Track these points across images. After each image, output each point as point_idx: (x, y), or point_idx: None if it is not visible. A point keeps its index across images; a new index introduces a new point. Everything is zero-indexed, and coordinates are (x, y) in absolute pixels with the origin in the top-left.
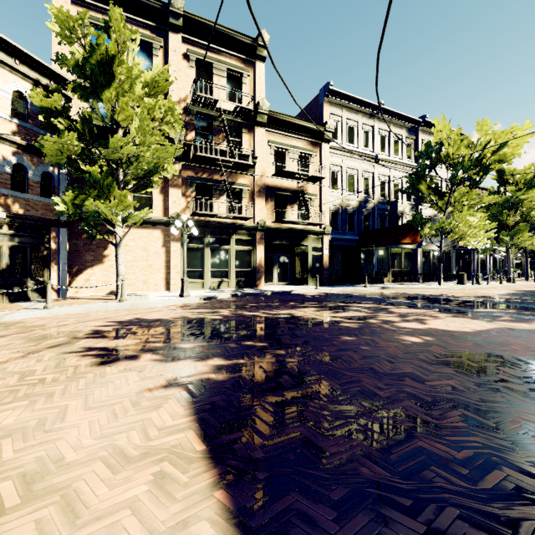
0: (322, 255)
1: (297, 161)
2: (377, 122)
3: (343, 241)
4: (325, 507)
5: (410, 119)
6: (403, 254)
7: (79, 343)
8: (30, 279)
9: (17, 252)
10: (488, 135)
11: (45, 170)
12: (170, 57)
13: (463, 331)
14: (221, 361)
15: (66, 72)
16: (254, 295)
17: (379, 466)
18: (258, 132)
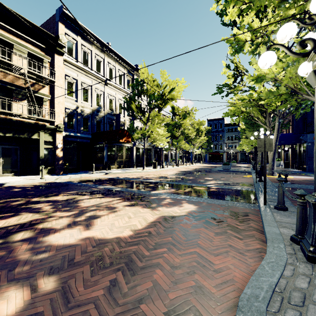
0: (55, 148)
1: (19, 56)
2: (107, 57)
3: (78, 138)
4: None
5: (128, 63)
6: (125, 150)
7: None
8: None
9: None
10: (166, 81)
11: None
12: None
13: (120, 237)
14: None
15: None
16: None
17: None
18: None
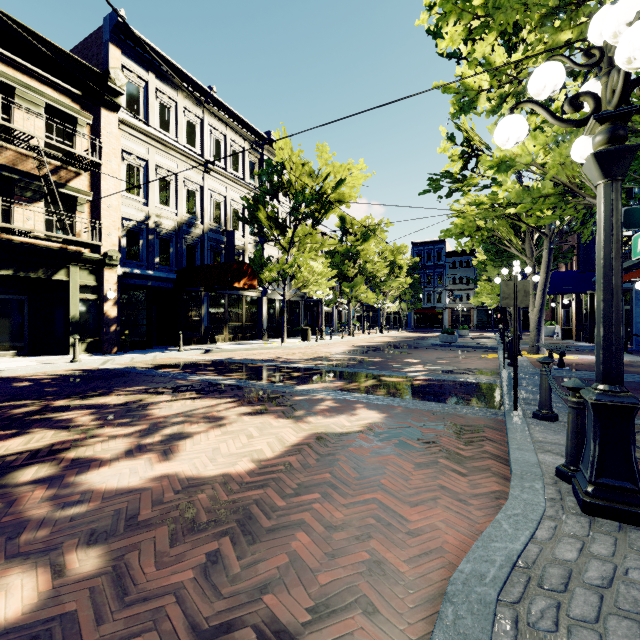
0: (102, 300)
1: (27, 112)
2: (208, 115)
3: (150, 279)
4: None
5: (252, 129)
6: (245, 303)
7: None
8: None
9: None
10: (328, 165)
11: None
12: None
13: (231, 474)
14: None
15: None
16: None
17: None
18: None
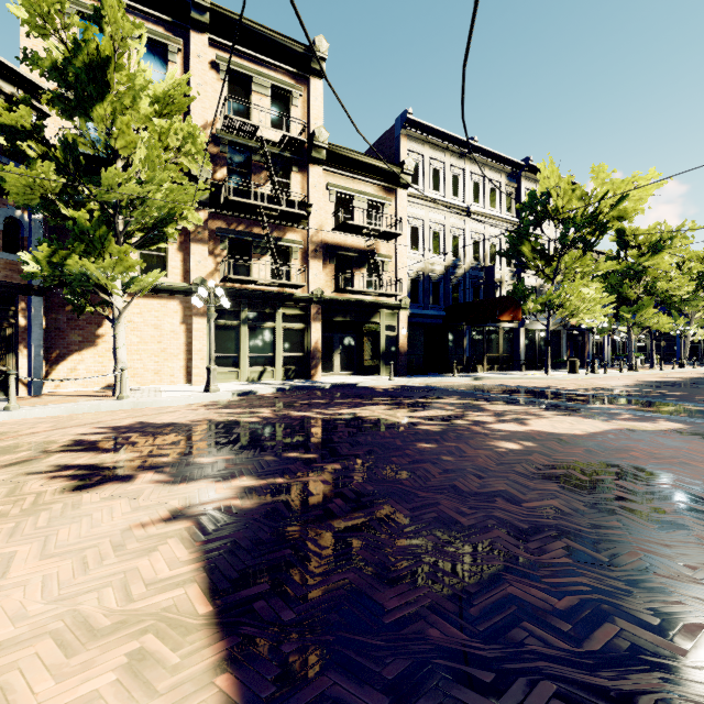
0: (398, 336)
1: (365, 212)
2: (469, 164)
3: (426, 317)
4: (374, 692)
5: (510, 161)
6: (501, 335)
7: (50, 459)
8: None
9: None
10: (605, 184)
11: (10, 215)
12: (193, 65)
13: (573, 434)
14: (252, 481)
15: (41, 78)
16: (307, 389)
17: (453, 624)
18: (314, 171)
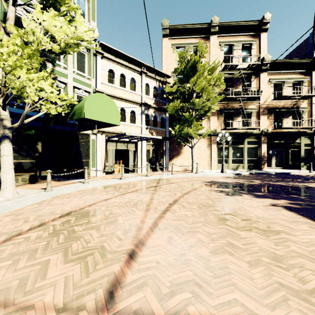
0: (313, 149)
1: (292, 88)
2: None
3: None
4: None
5: None
6: None
7: (206, 188)
8: (157, 162)
9: (153, 151)
10: None
11: (162, 117)
12: (211, 49)
13: None
14: (288, 201)
15: (167, 72)
16: (263, 174)
17: None
18: (262, 75)
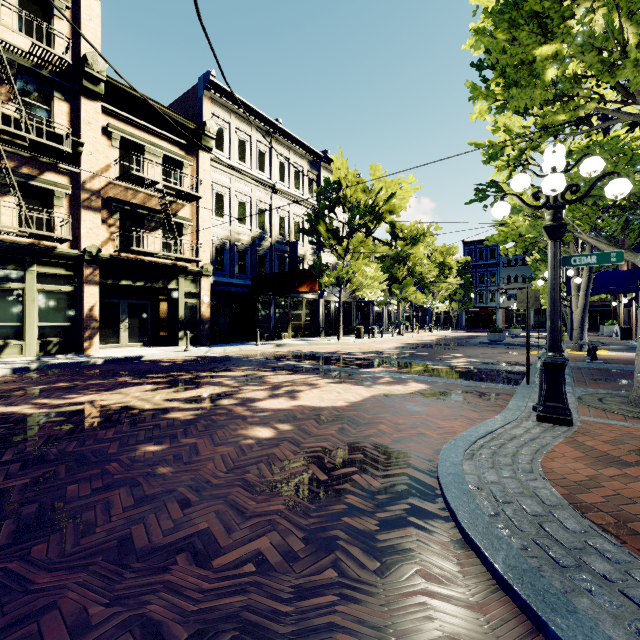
0: (200, 303)
1: (156, 165)
2: (275, 144)
3: (232, 286)
4: None
5: (311, 150)
6: (304, 305)
7: None
8: None
9: None
10: (380, 182)
11: None
12: None
13: (335, 406)
14: None
15: None
16: (68, 367)
17: None
18: (87, 105)
